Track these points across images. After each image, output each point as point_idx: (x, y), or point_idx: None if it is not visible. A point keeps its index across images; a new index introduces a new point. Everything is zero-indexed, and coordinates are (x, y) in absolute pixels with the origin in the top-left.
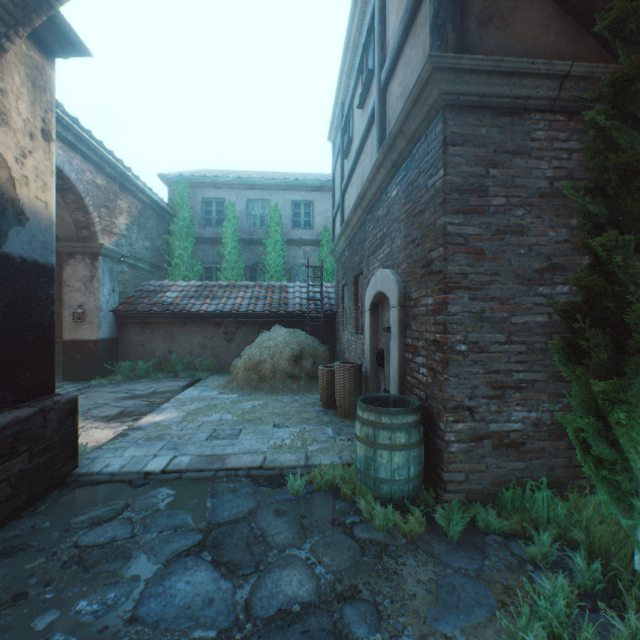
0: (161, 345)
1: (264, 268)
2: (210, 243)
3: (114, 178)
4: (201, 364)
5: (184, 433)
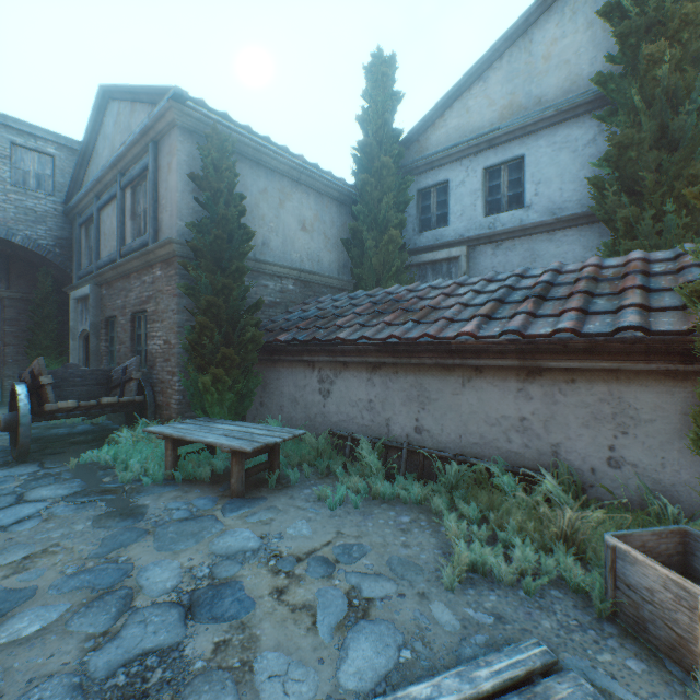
0: None
1: None
2: None
3: None
4: None
5: None
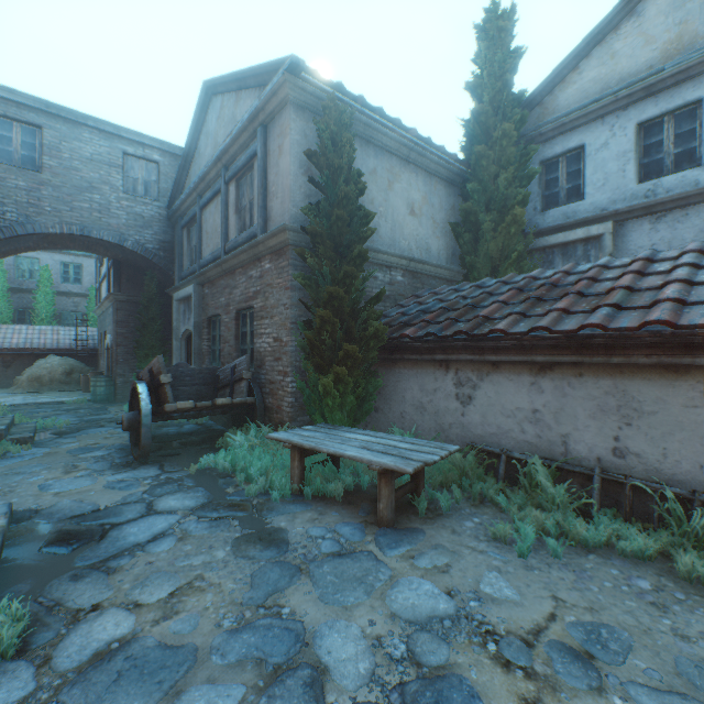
0: None
1: (35, 313)
2: None
3: None
4: None
5: (9, 401)
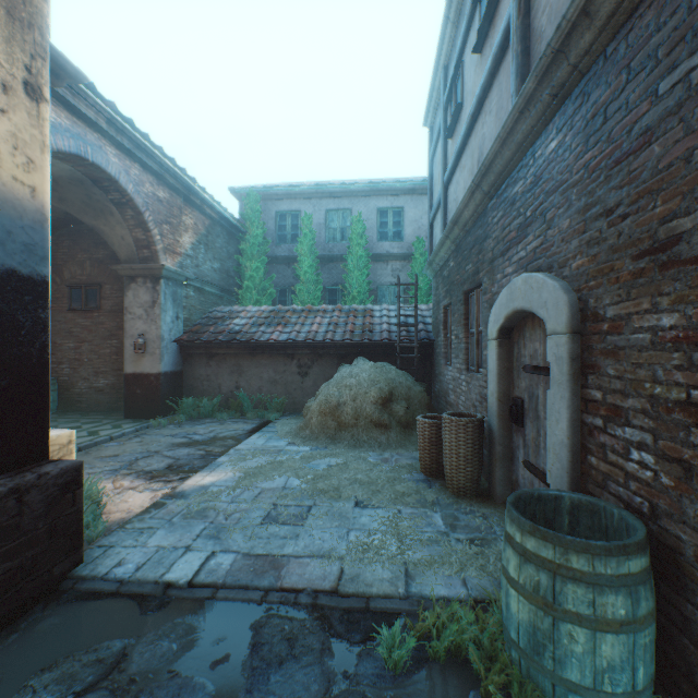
0: (228, 380)
1: (345, 289)
2: (284, 262)
3: (178, 191)
4: (271, 403)
5: (234, 508)
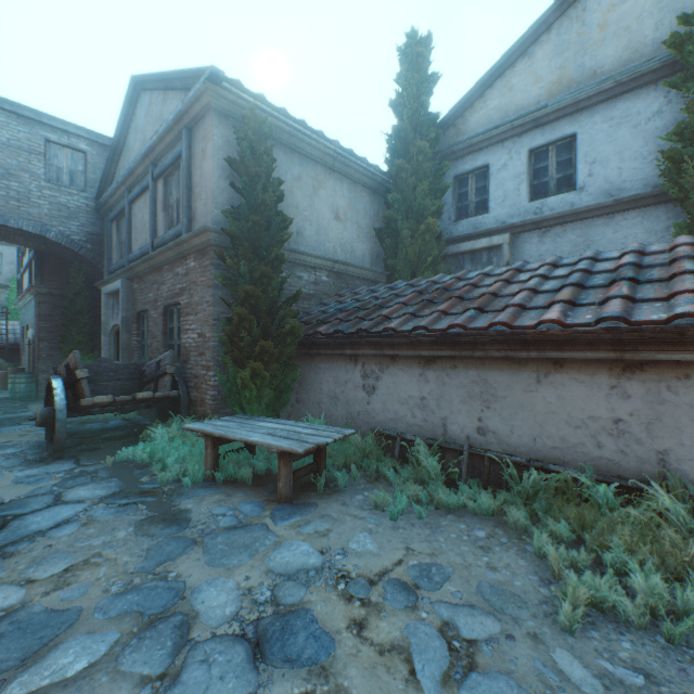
0: None
1: None
2: None
3: None
4: None
5: None
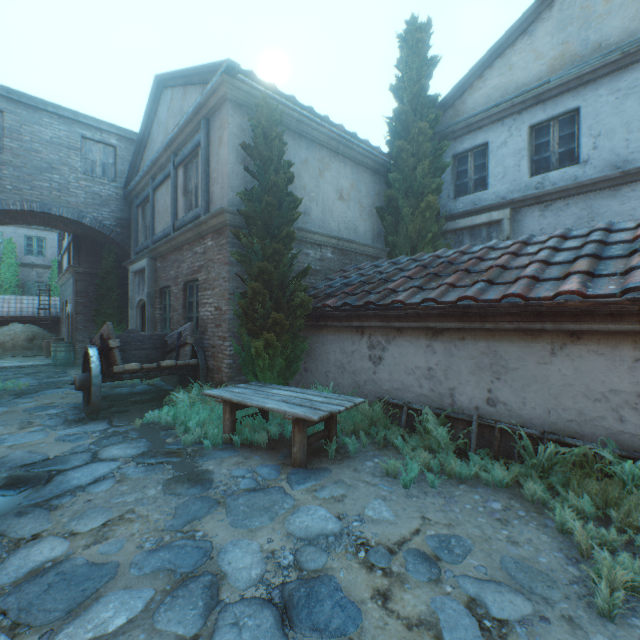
0: None
1: None
2: None
3: None
4: None
5: None
